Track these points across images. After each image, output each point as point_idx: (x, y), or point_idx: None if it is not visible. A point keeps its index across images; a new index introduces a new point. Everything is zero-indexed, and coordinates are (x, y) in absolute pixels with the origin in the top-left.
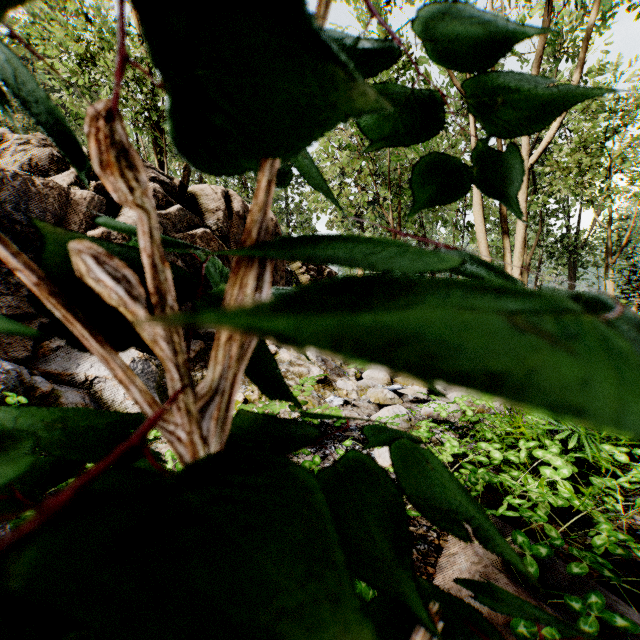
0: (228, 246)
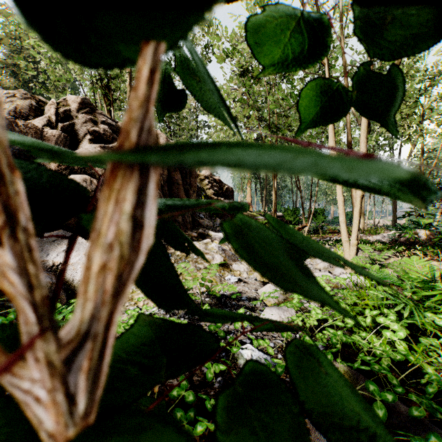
0: None
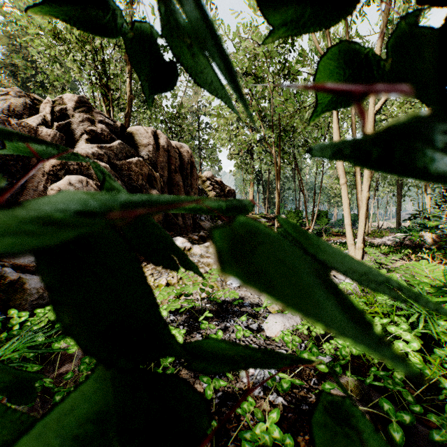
0: (156, 171)
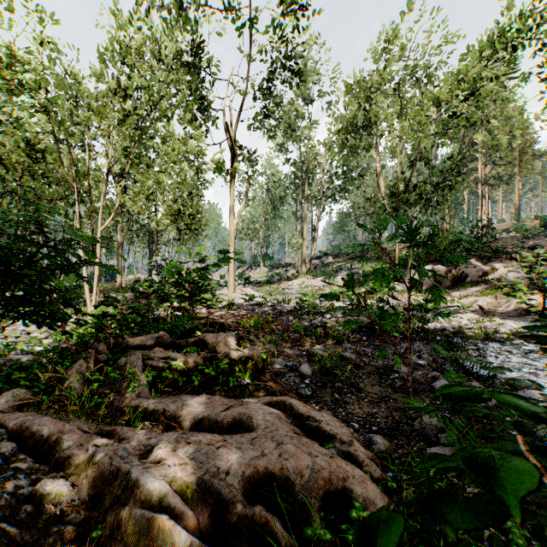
0: None
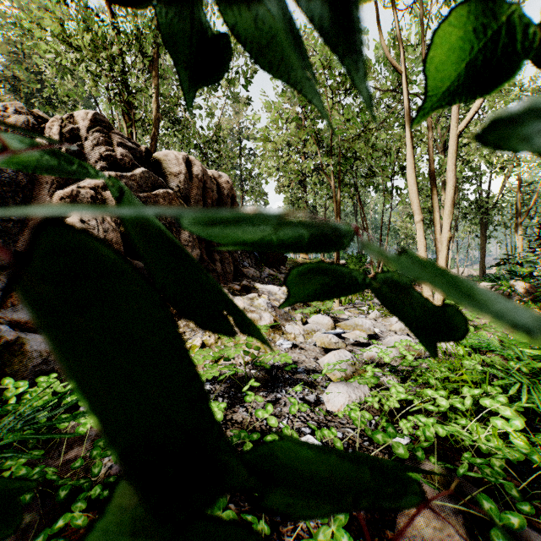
0: (189, 205)
